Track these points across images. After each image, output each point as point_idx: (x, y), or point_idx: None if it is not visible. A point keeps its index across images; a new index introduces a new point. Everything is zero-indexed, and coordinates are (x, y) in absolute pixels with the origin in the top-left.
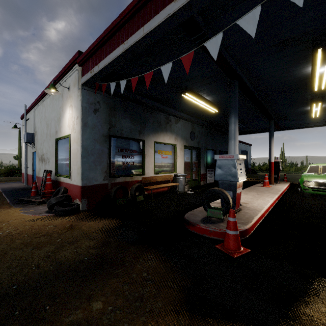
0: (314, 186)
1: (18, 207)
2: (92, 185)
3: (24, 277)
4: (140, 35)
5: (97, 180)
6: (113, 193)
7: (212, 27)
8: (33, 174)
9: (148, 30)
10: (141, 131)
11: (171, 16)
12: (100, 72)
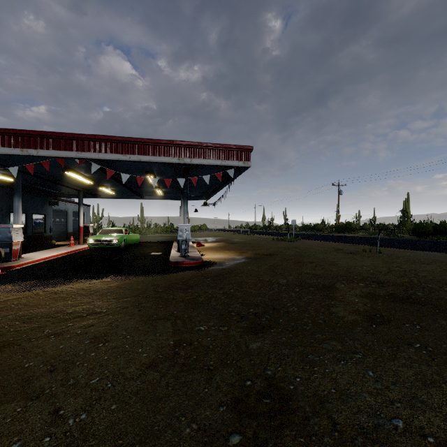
0: (92, 243)
1: None
2: None
3: None
4: None
5: None
6: None
7: None
8: None
9: None
10: None
11: None
12: None
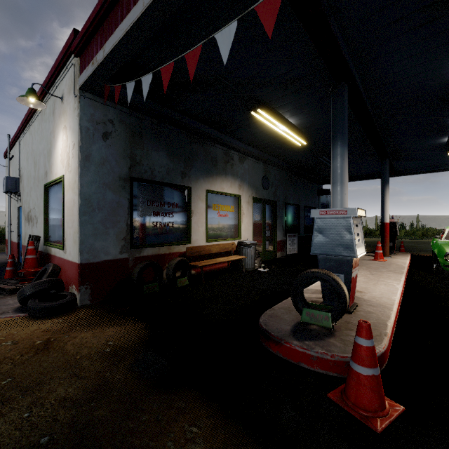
0: None
1: None
2: (99, 261)
3: None
4: None
5: (109, 252)
6: (137, 274)
7: None
8: (19, 241)
9: None
10: (186, 172)
11: None
12: (108, 61)
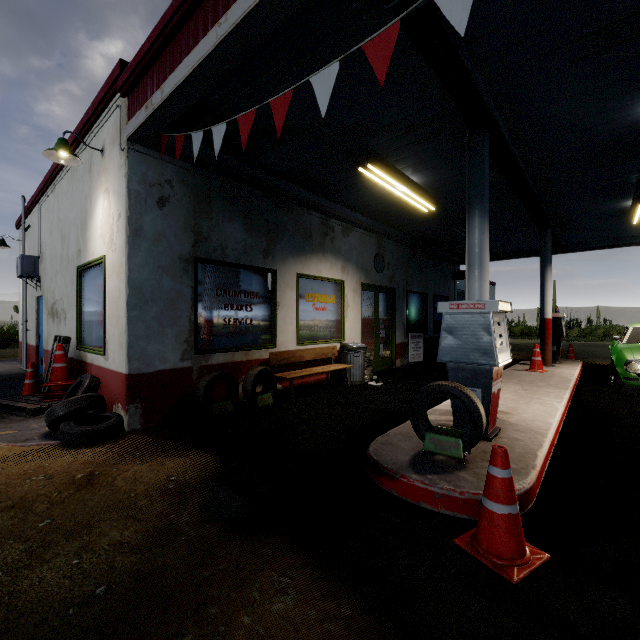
0: None
1: None
2: (154, 371)
3: None
4: None
5: (166, 359)
6: (204, 389)
7: None
8: (39, 344)
9: None
10: (269, 250)
11: None
12: (167, 105)
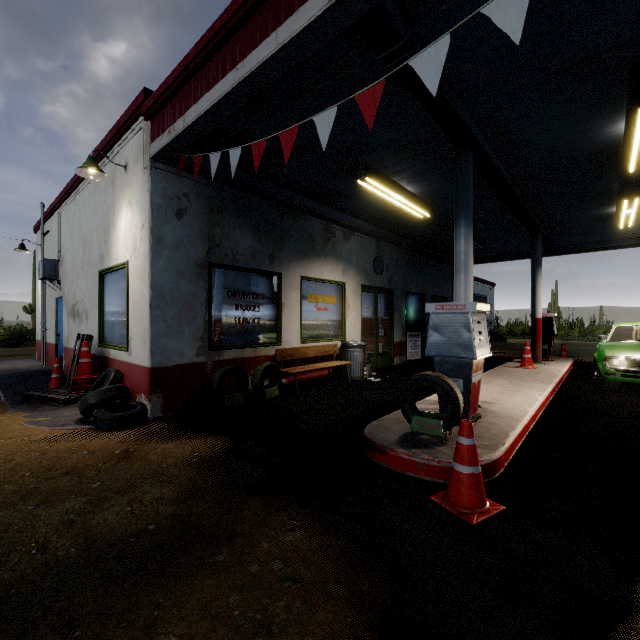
0: (626, 368)
1: (21, 411)
2: (173, 365)
3: (10, 575)
4: (270, 50)
5: (184, 354)
6: (217, 382)
7: (422, 32)
8: (58, 343)
9: (287, 37)
10: (275, 255)
11: (337, 3)
12: (188, 132)
